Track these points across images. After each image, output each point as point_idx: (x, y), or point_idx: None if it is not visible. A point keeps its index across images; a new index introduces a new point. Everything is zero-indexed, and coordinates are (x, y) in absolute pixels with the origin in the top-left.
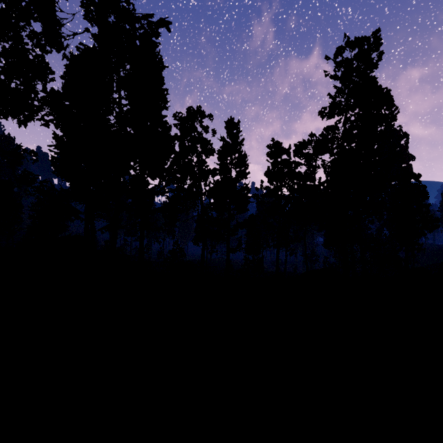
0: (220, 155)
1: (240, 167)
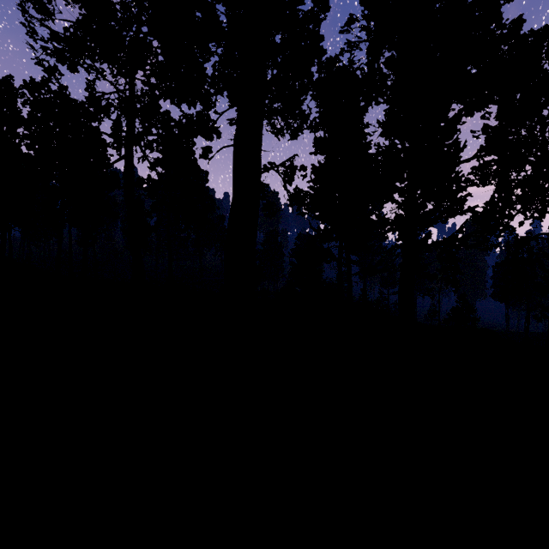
0: None
1: None
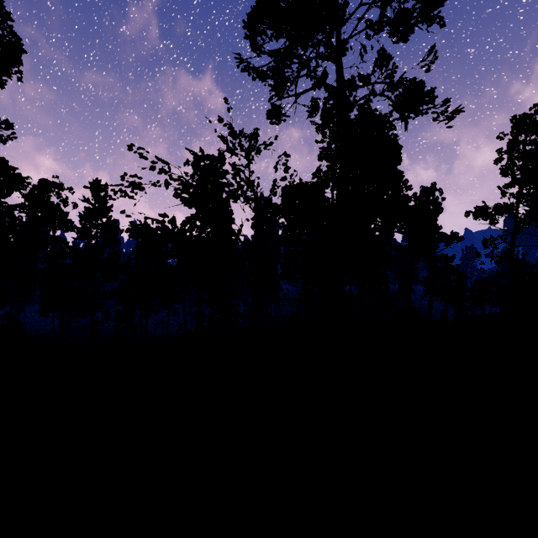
0: (83, 219)
1: (109, 233)
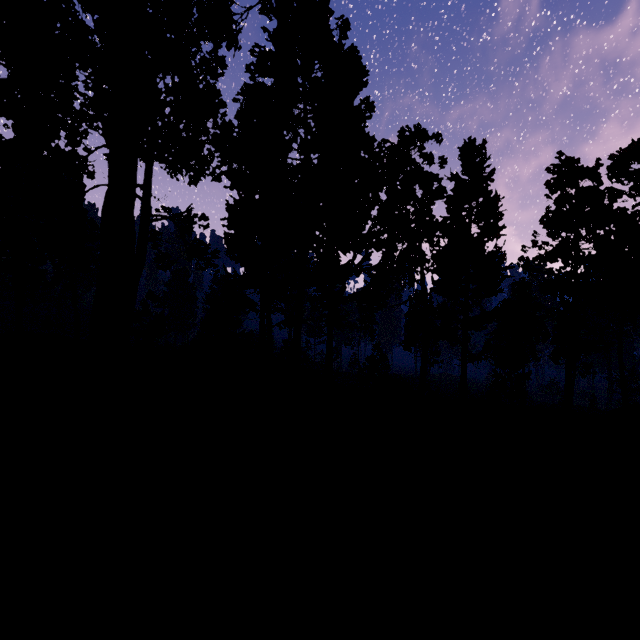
0: (450, 203)
1: (487, 218)
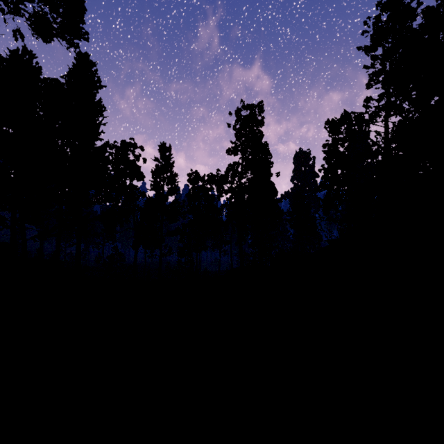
0: (153, 174)
1: (171, 184)
